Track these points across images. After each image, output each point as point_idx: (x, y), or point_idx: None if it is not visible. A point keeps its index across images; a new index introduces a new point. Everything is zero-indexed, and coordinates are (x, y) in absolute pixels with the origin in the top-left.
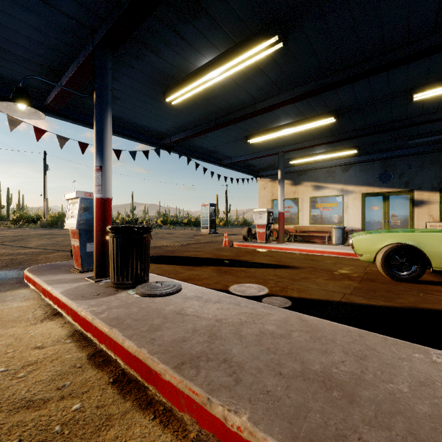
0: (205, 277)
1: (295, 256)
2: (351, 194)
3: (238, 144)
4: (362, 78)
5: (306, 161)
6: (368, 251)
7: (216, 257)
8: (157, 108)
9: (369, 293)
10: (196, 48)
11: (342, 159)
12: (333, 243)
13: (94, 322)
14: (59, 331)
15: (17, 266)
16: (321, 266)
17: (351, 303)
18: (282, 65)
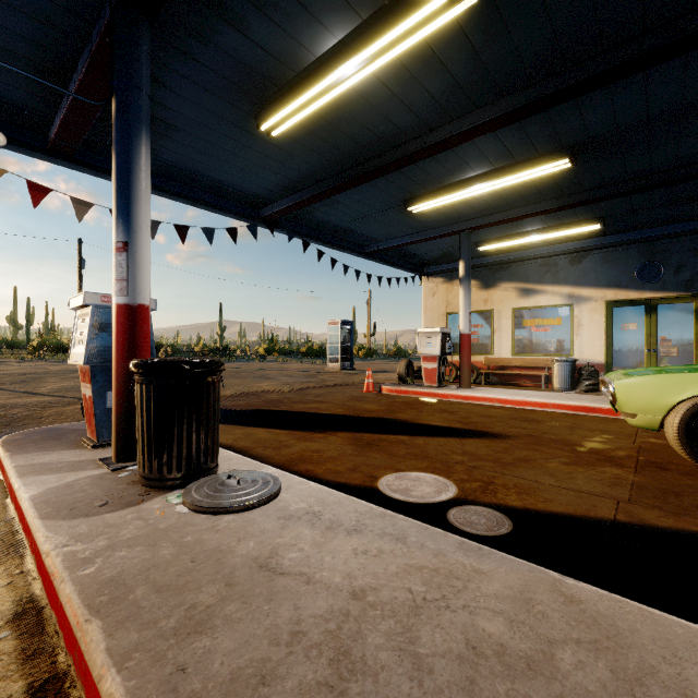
0: (331, 455)
1: (493, 412)
2: (587, 302)
3: (391, 216)
4: (637, 70)
5: (508, 246)
6: (648, 407)
7: (352, 414)
8: (246, 148)
9: (670, 500)
10: (313, 12)
11: (571, 242)
12: (556, 387)
13: (60, 592)
14: None
15: (1, 429)
16: (548, 434)
17: (641, 526)
18: (479, 47)
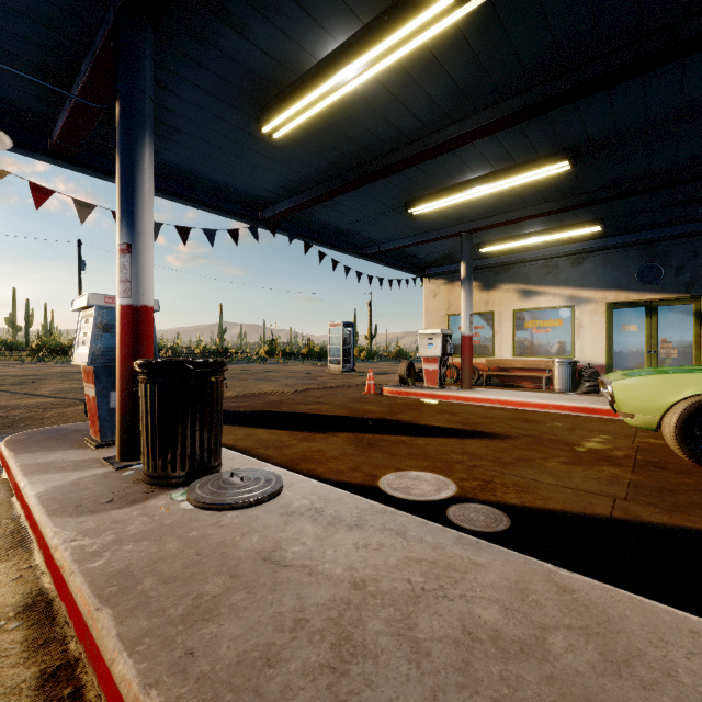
0: (333, 455)
1: (494, 413)
2: (588, 304)
3: (392, 218)
4: (635, 74)
5: (509, 248)
6: (646, 407)
7: (353, 415)
8: (247, 150)
9: (666, 498)
10: (315, 16)
11: (572, 243)
12: (556, 389)
13: (70, 584)
14: (4, 592)
15: (3, 430)
16: (547, 435)
17: (636, 523)
18: (479, 51)
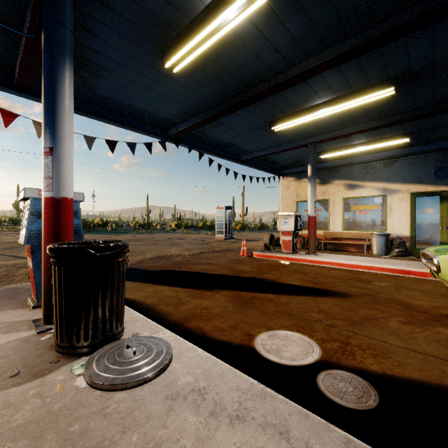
0: (217, 312)
1: (334, 273)
2: (397, 194)
3: (259, 134)
4: None
5: (340, 155)
6: None
7: (233, 274)
8: (156, 83)
9: None
10: None
11: (385, 151)
12: (374, 253)
13: None
14: None
15: None
16: (380, 293)
17: None
18: None
